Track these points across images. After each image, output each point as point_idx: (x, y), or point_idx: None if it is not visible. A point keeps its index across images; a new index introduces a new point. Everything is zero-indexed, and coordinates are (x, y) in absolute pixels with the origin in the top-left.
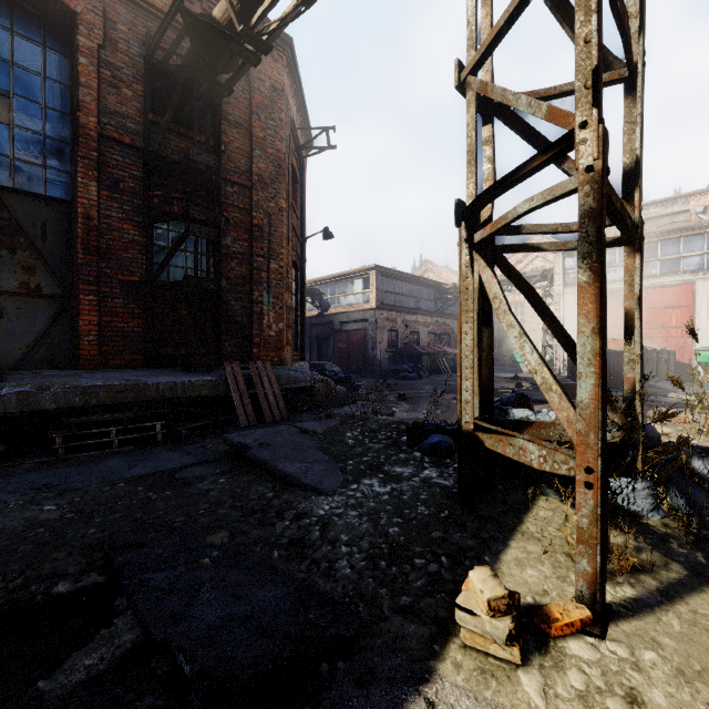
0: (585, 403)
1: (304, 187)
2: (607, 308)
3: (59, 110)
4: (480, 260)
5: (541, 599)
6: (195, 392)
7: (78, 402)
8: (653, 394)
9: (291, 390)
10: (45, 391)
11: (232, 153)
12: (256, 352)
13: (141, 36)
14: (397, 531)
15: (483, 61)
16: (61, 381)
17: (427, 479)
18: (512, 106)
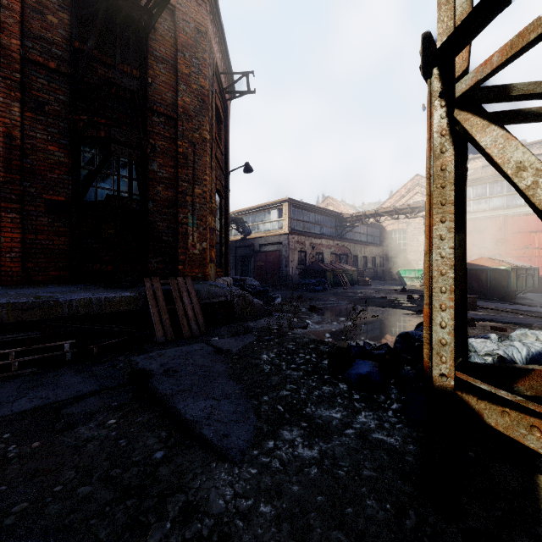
0: None
1: (227, 127)
2: (479, 233)
3: None
4: (471, 119)
5: None
6: (112, 308)
7: None
8: (530, 306)
9: (212, 304)
10: None
11: (158, 86)
12: (181, 269)
13: None
14: None
15: None
16: None
17: (364, 432)
18: None
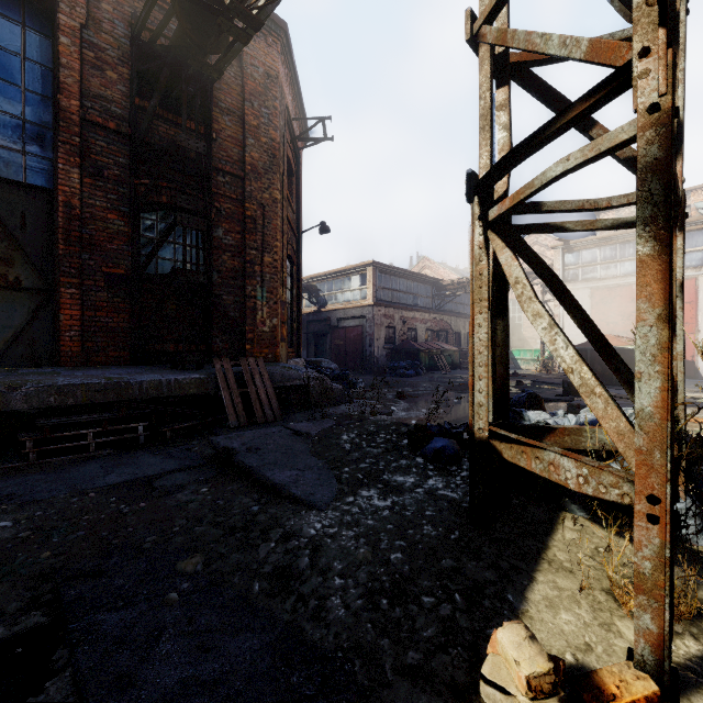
0: (647, 412)
1: (299, 180)
2: (608, 304)
3: (39, 93)
4: (496, 240)
5: (584, 658)
6: (182, 391)
7: (52, 402)
8: None
9: (285, 388)
10: (16, 390)
11: (223, 141)
12: (249, 349)
13: (127, 16)
14: (400, 557)
15: (501, 6)
16: (35, 379)
17: (432, 490)
18: (539, 51)
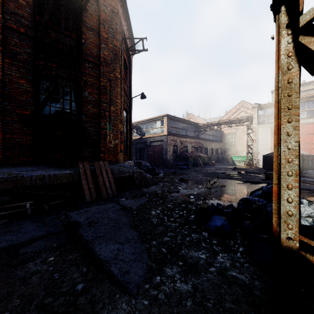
0: None
1: (131, 71)
2: None
3: None
4: None
5: None
6: (58, 181)
7: None
8: (312, 178)
9: (121, 177)
10: None
11: (88, 45)
12: (102, 156)
13: None
14: None
15: None
16: None
17: (222, 270)
18: None
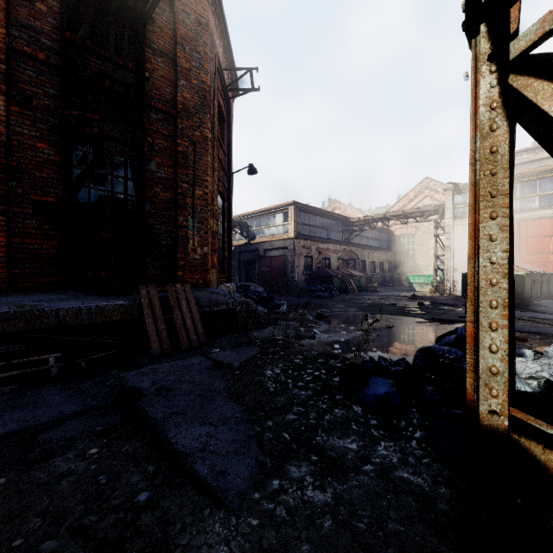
0: None
1: (230, 127)
2: None
3: None
4: (535, 84)
5: None
6: (104, 318)
7: None
8: (548, 313)
9: (213, 312)
10: None
11: (156, 81)
12: (181, 275)
13: None
14: None
15: None
16: None
17: (385, 469)
18: None
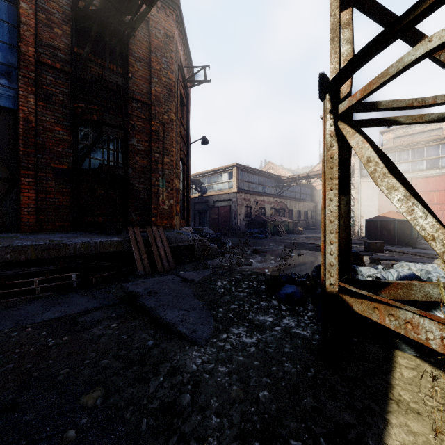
0: None
1: (188, 109)
2: None
3: (7, 43)
4: (347, 128)
5: None
6: (105, 249)
7: (9, 258)
8: (427, 249)
9: (178, 247)
10: None
11: (136, 79)
12: (154, 220)
13: None
14: (267, 395)
15: None
16: None
17: (287, 328)
18: None
